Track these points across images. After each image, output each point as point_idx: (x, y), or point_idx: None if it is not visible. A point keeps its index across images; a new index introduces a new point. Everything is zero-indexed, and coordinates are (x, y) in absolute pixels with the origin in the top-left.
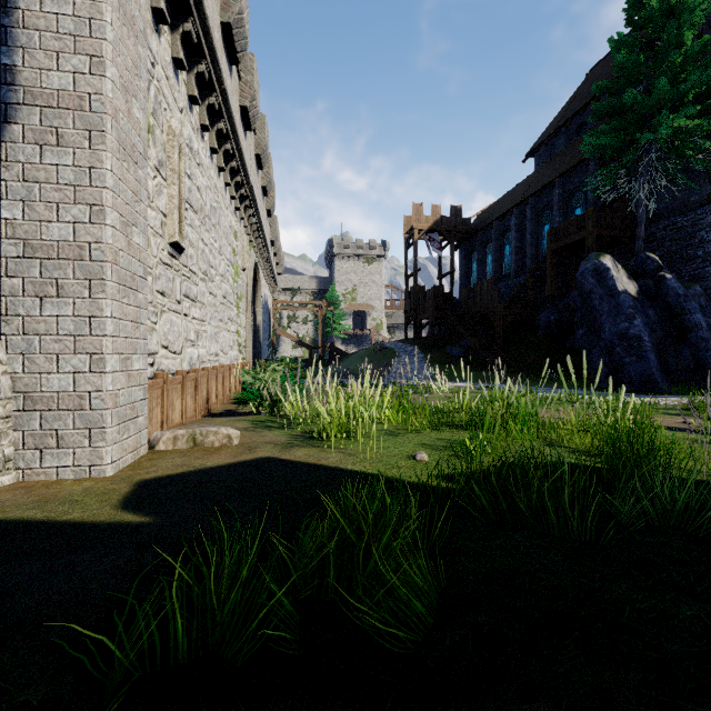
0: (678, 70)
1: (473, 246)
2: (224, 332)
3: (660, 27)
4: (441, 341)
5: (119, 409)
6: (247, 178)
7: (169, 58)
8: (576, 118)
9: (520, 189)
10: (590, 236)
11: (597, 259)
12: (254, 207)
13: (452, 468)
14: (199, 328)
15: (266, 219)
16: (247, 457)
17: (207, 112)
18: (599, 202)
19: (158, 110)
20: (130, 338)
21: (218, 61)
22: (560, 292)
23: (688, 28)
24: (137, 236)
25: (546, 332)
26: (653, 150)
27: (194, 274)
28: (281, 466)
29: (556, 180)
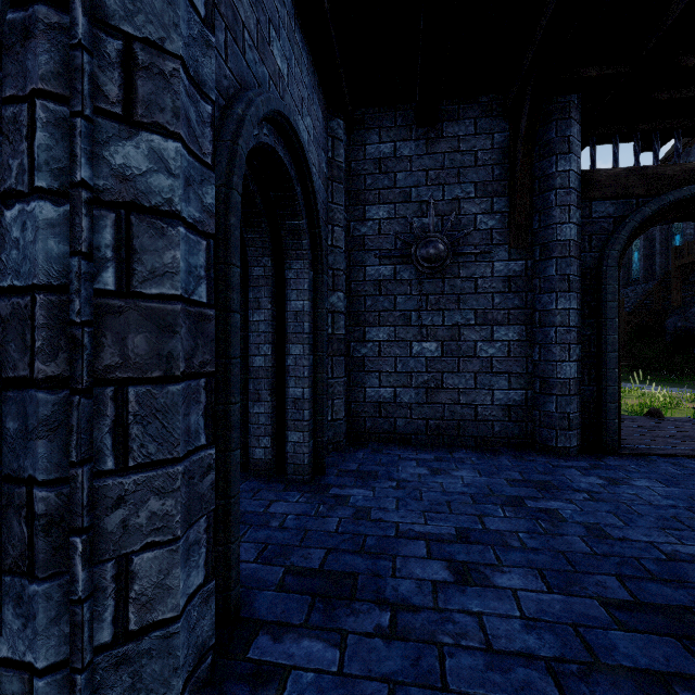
0: None
1: None
2: None
3: None
4: None
5: None
6: None
7: None
8: None
9: None
10: None
11: None
12: None
13: None
14: None
15: None
16: None
17: None
18: None
19: None
20: None
21: None
22: (689, 300)
23: None
24: None
25: (673, 337)
26: None
27: None
28: None
29: None
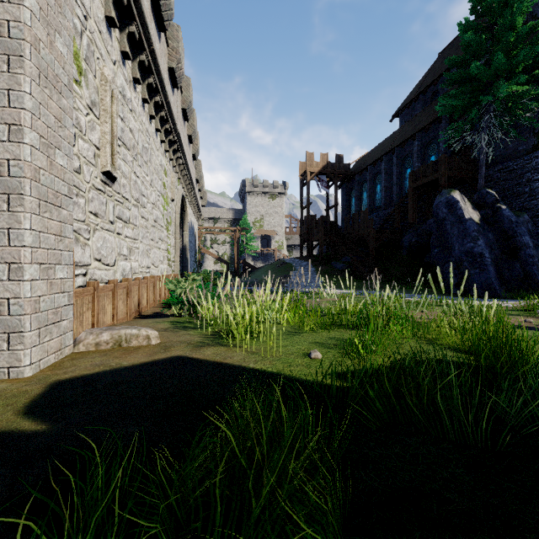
0: (511, 48)
1: (352, 185)
2: (155, 249)
3: (497, 14)
4: (328, 258)
5: (39, 314)
6: (174, 126)
7: (102, 16)
8: (430, 87)
9: (388, 142)
10: (443, 176)
11: (448, 194)
12: (181, 151)
13: (343, 365)
14: (131, 245)
15: (191, 162)
16: (161, 356)
17: (138, 68)
18: (449, 151)
19: (91, 58)
20: (52, 249)
21: (147, 25)
22: (419, 220)
23: (519, 14)
24: (60, 158)
25: (408, 251)
26: (492, 110)
27: (127, 201)
28: (190, 364)
29: (415, 134)
